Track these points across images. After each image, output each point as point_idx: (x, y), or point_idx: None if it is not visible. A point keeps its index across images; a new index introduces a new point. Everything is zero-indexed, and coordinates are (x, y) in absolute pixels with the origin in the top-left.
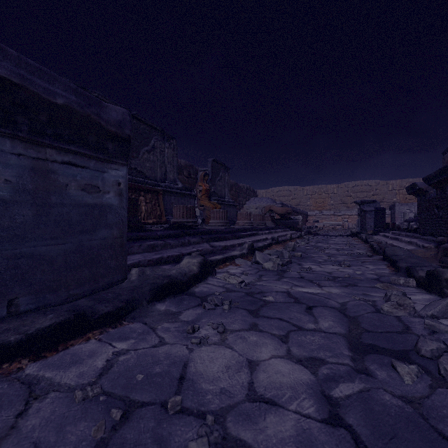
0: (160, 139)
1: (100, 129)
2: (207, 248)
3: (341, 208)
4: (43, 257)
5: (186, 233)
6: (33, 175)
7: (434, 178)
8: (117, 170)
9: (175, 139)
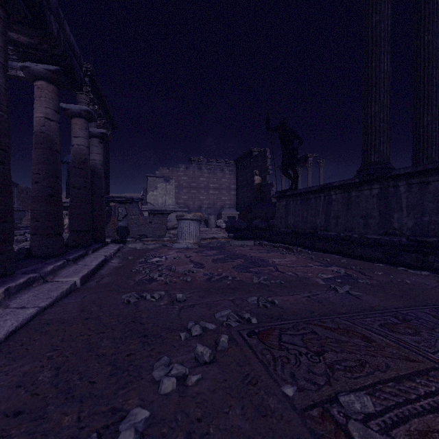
0: None
1: None
2: None
3: None
4: None
5: None
6: None
7: None
8: None
9: None
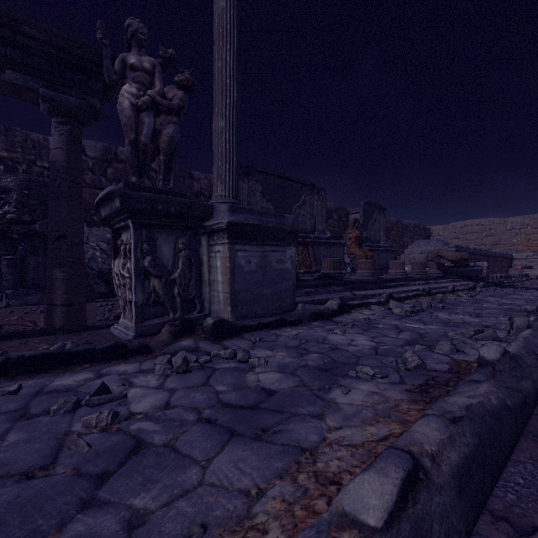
0: (310, 193)
1: (284, 231)
2: (348, 296)
3: None
4: (264, 294)
5: (332, 283)
6: (261, 259)
7: None
8: (291, 249)
9: (324, 190)
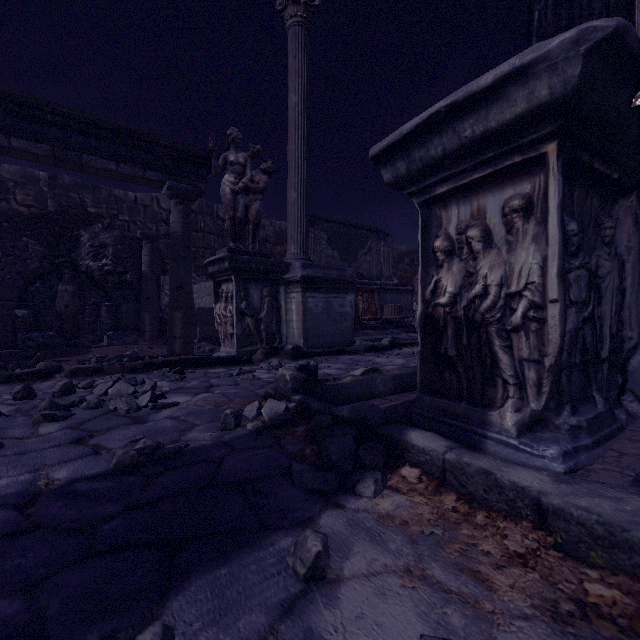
0: (376, 239)
1: (345, 281)
2: (403, 337)
3: None
4: (328, 331)
5: (391, 327)
6: (326, 303)
7: None
8: (350, 296)
9: (390, 236)
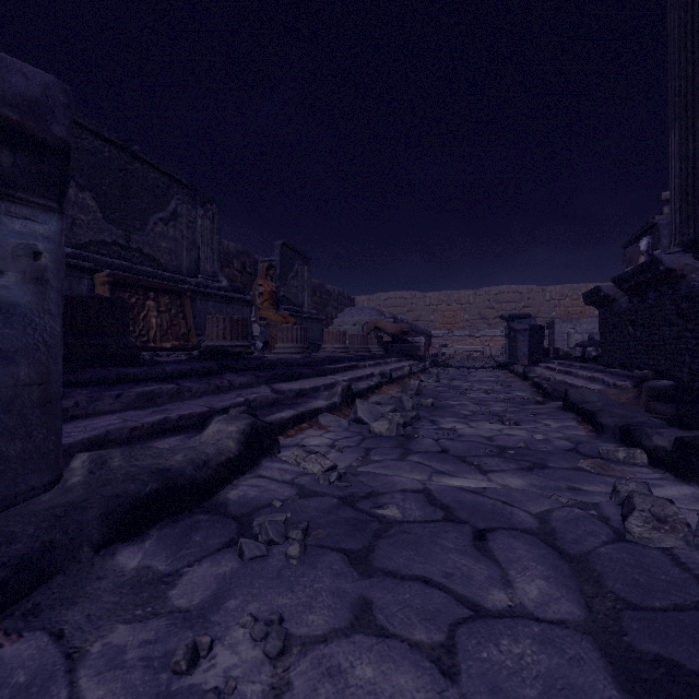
0: (188, 201)
1: None
2: (266, 396)
3: (479, 325)
4: None
5: (228, 367)
6: None
7: (631, 278)
8: (28, 220)
9: (215, 203)
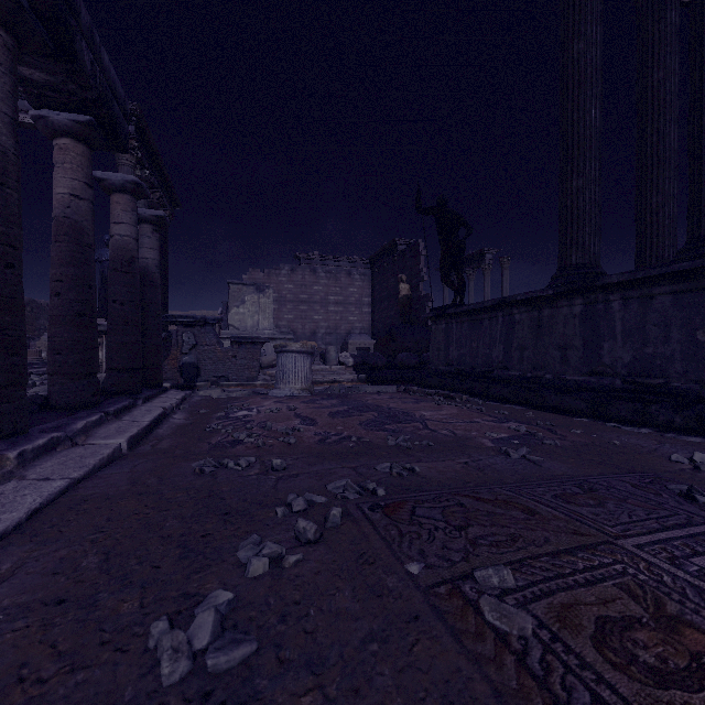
0: None
1: None
2: None
3: None
4: None
5: None
6: None
7: None
8: None
9: None
